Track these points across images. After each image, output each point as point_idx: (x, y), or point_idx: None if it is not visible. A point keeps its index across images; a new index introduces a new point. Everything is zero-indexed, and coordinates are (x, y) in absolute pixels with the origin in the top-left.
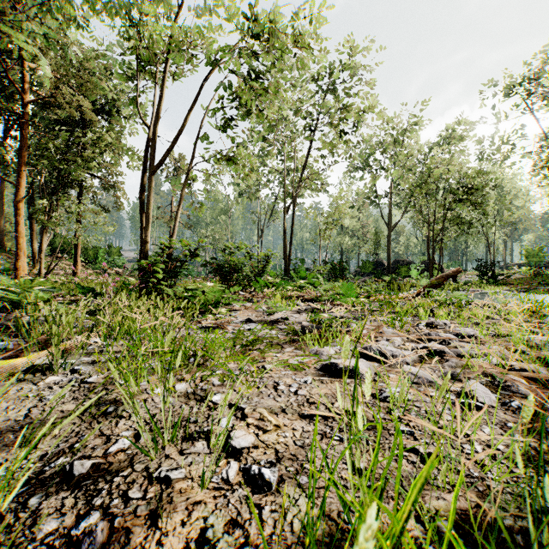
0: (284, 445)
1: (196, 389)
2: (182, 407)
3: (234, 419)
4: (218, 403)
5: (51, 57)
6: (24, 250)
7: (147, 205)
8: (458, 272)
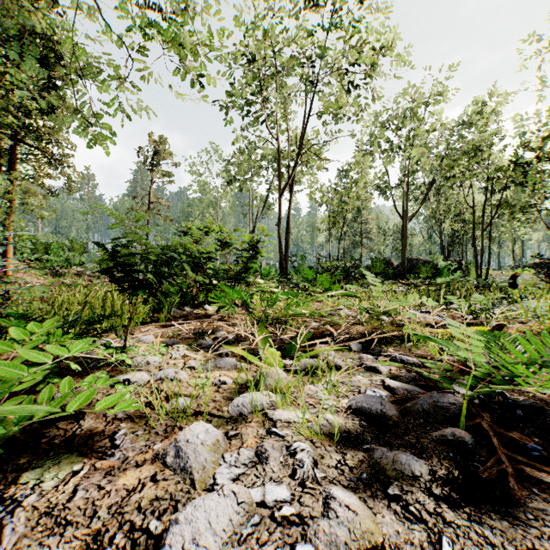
0: None
1: None
2: None
3: None
4: None
5: None
6: None
7: None
8: None
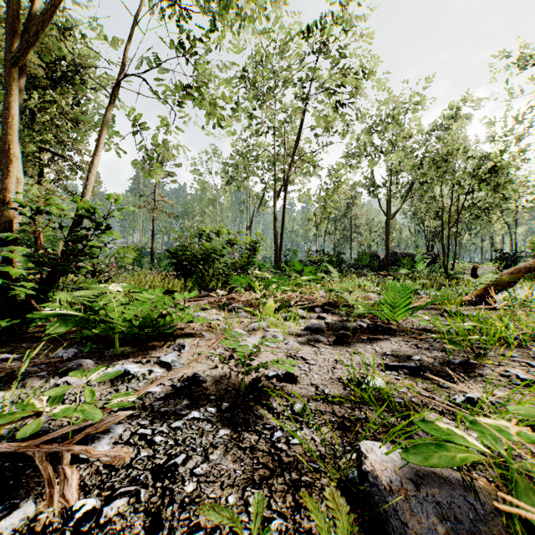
0: None
1: None
2: None
3: None
4: None
5: None
6: None
7: (7, 127)
8: None
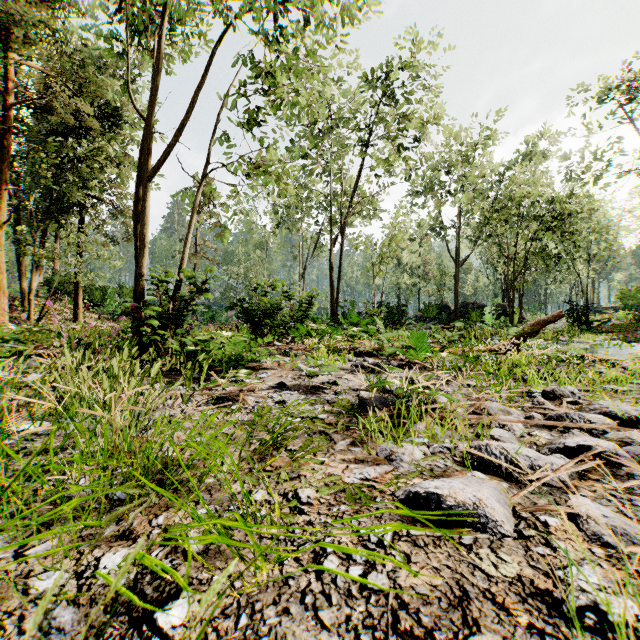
0: None
1: (141, 571)
2: None
3: None
4: (174, 638)
5: (37, 46)
6: (4, 290)
7: (143, 224)
8: (559, 316)
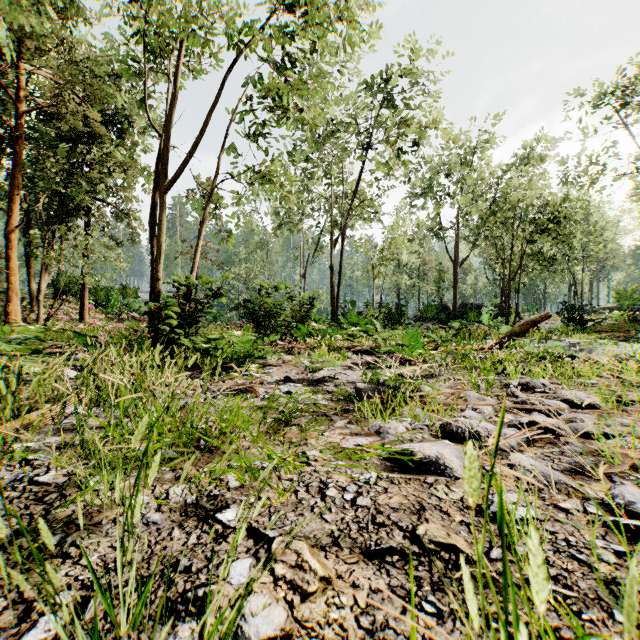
0: (339, 628)
1: (200, 496)
2: (172, 532)
3: (253, 563)
4: (231, 526)
5: (48, 57)
6: (17, 291)
7: (159, 232)
8: (546, 317)
